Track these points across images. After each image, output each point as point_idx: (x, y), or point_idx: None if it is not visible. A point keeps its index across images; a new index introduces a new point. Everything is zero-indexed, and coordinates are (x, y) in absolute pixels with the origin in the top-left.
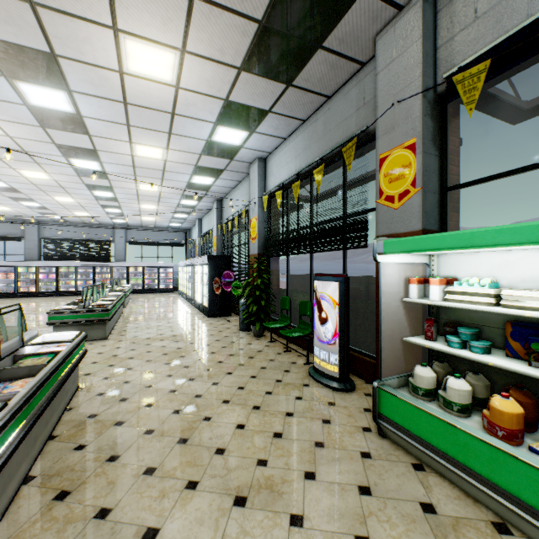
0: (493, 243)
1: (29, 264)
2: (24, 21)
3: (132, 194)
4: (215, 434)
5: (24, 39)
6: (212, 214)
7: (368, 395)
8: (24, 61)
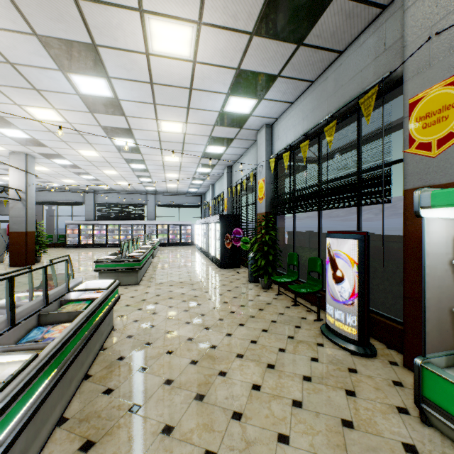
0: None
1: (87, 223)
2: (71, 16)
3: (159, 165)
4: (230, 393)
5: (72, 33)
6: (223, 179)
7: (394, 364)
8: (74, 55)
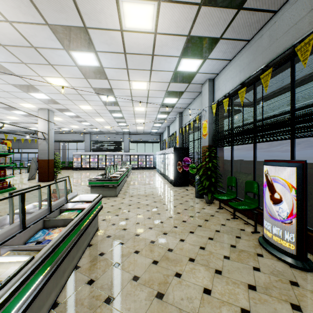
0: None
1: (86, 154)
2: (69, 7)
3: (131, 114)
4: (185, 294)
5: (70, 21)
6: (175, 122)
7: None
8: (72, 37)
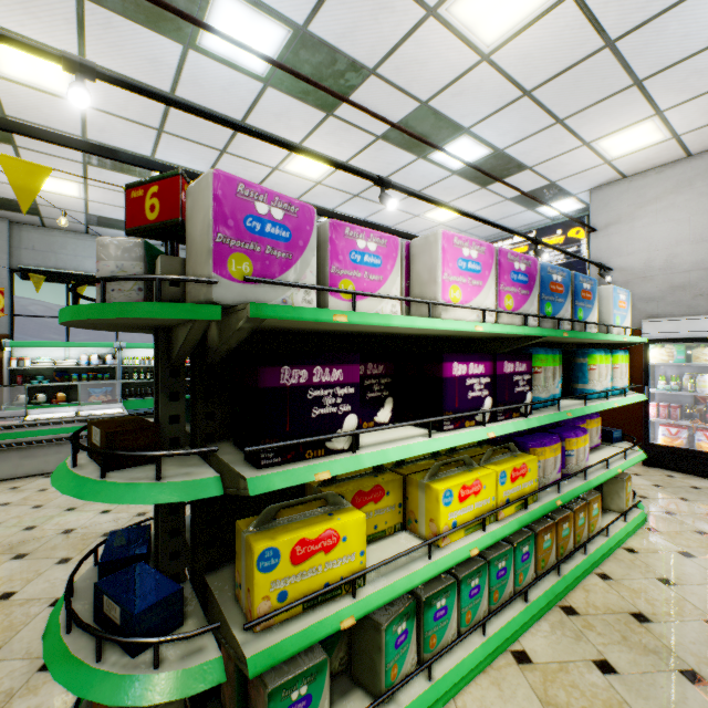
0: (65, 346)
1: None
2: None
3: None
4: None
5: None
6: None
7: None
8: None
